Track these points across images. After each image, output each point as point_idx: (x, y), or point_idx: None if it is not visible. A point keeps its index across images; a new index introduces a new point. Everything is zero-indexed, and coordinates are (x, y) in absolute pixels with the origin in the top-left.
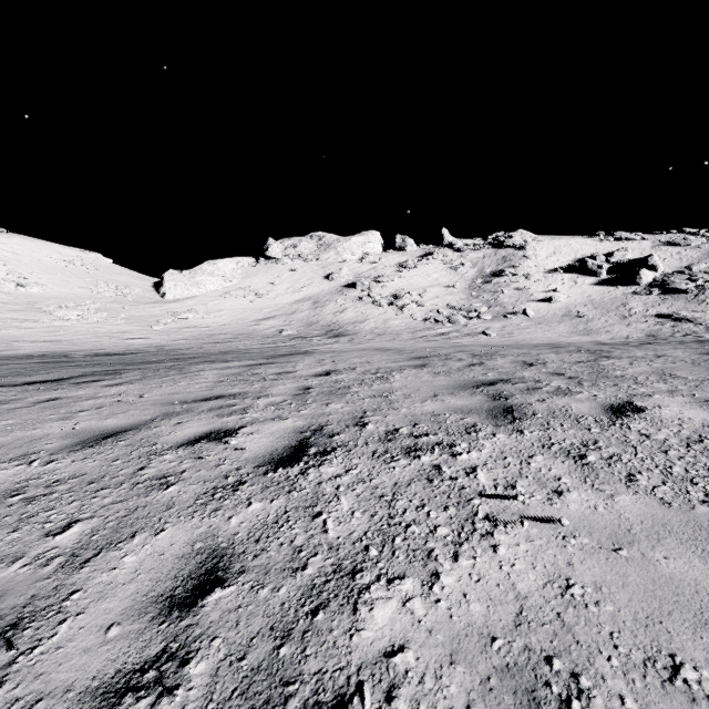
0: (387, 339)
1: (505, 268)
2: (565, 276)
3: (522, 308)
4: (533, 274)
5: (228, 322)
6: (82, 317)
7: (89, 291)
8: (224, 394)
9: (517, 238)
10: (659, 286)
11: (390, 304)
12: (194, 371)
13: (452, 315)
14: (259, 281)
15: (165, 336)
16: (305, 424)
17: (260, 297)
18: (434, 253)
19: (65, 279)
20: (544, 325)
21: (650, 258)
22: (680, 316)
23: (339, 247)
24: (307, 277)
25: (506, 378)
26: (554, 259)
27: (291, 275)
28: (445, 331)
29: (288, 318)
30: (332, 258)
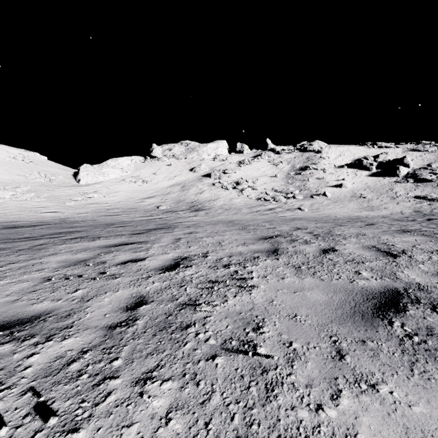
0: (232, 213)
1: (309, 165)
2: (348, 170)
3: (322, 191)
4: (327, 168)
5: (122, 200)
6: (14, 196)
7: (24, 178)
8: (11, 320)
9: (316, 146)
10: (412, 177)
11: (233, 188)
12: (45, 255)
13: (276, 195)
14: (146, 172)
15: (73, 210)
16: None
17: (146, 183)
18: (262, 154)
19: (8, 169)
20: (339, 203)
21: (405, 159)
22: (432, 197)
23: (200, 150)
24: (178, 170)
25: (399, 286)
26: (340, 159)
27: (168, 168)
28: (272, 207)
29: (164, 197)
30: (195, 157)
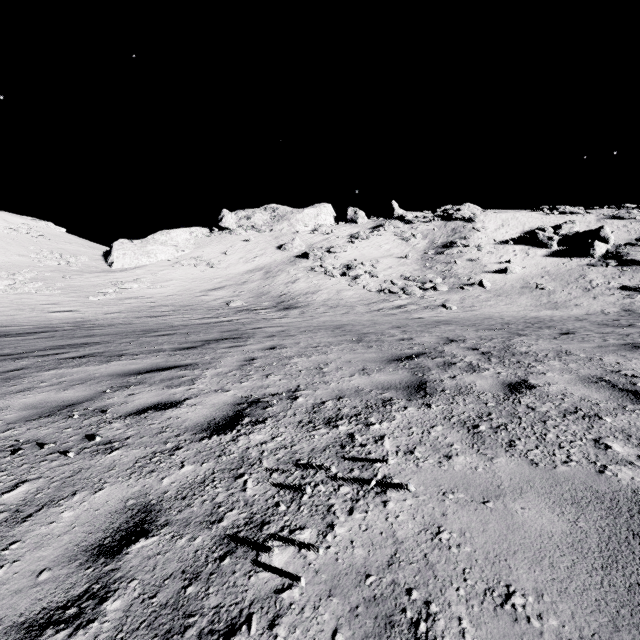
0: (340, 312)
1: (457, 239)
2: (516, 247)
3: (477, 279)
4: (484, 245)
5: (175, 293)
6: (11, 287)
7: (29, 260)
8: None
9: (466, 211)
10: (614, 258)
11: (343, 274)
12: (9, 392)
13: (407, 286)
14: (212, 251)
15: (99, 308)
16: None
17: (212, 267)
18: (385, 224)
19: (5, 247)
20: (504, 297)
21: (602, 230)
22: None
23: (292, 218)
24: (260, 247)
25: None
26: (503, 231)
27: (244, 245)
28: (402, 304)
29: (238, 288)
30: (286, 229)
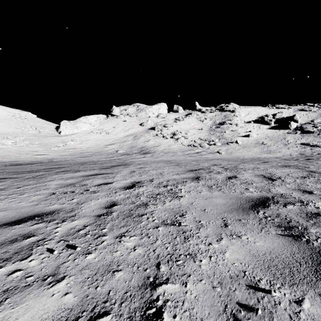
0: (170, 155)
1: (226, 121)
2: (254, 124)
3: (235, 140)
4: (239, 123)
5: (91, 146)
6: (14, 143)
7: (21, 130)
8: (39, 213)
9: (231, 107)
10: (300, 129)
11: (171, 137)
12: (46, 181)
13: (201, 143)
14: (108, 126)
15: (57, 153)
16: (72, 308)
17: (108, 134)
18: (192, 113)
19: (9, 124)
20: (247, 148)
21: (295, 116)
22: (313, 144)
23: (147, 110)
24: (131, 124)
25: (269, 195)
26: (248, 117)
27: (124, 123)
28: (199, 151)
29: (121, 144)
30: (143, 115)
